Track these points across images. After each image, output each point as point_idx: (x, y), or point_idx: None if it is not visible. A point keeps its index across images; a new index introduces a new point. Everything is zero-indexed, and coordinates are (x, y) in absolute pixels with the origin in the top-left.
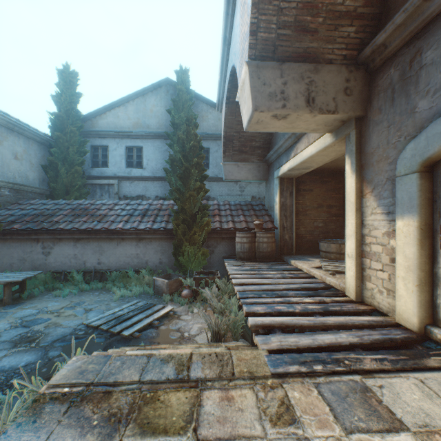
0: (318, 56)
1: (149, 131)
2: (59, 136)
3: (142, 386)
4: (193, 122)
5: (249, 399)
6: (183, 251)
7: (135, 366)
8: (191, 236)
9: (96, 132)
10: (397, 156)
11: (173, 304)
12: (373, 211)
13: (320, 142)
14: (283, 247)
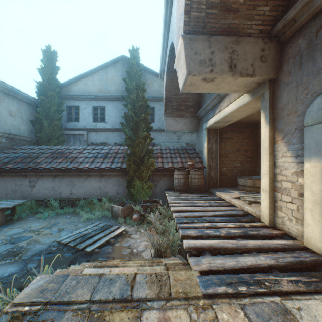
0: (239, 30)
1: (110, 95)
2: (43, 98)
3: (92, 306)
4: (142, 87)
5: (184, 321)
6: (134, 185)
7: (87, 285)
8: (140, 173)
9: (70, 96)
10: (305, 109)
11: (126, 226)
12: (283, 155)
13: (239, 101)
14: (210, 182)
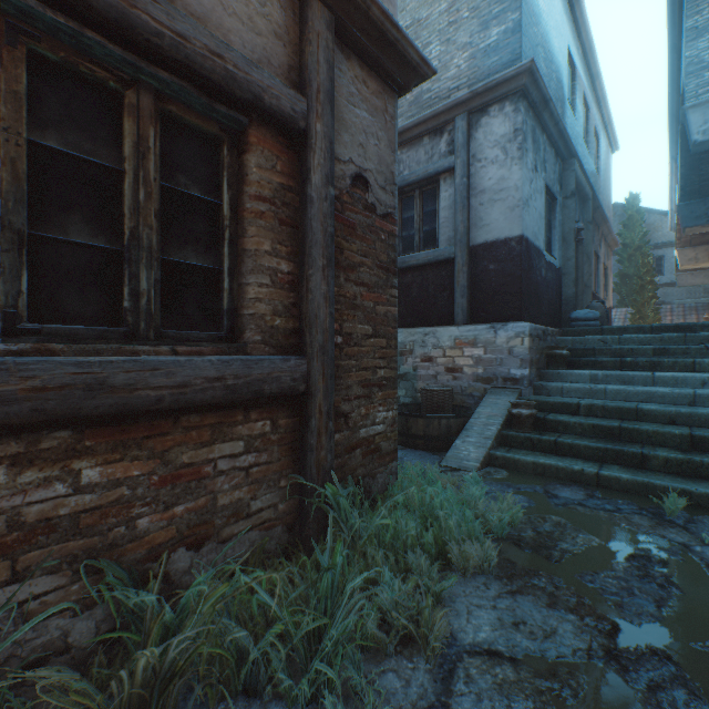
0: None
1: None
2: None
3: None
4: (646, 254)
5: None
6: None
7: None
8: None
9: None
10: None
11: None
12: None
13: None
14: None
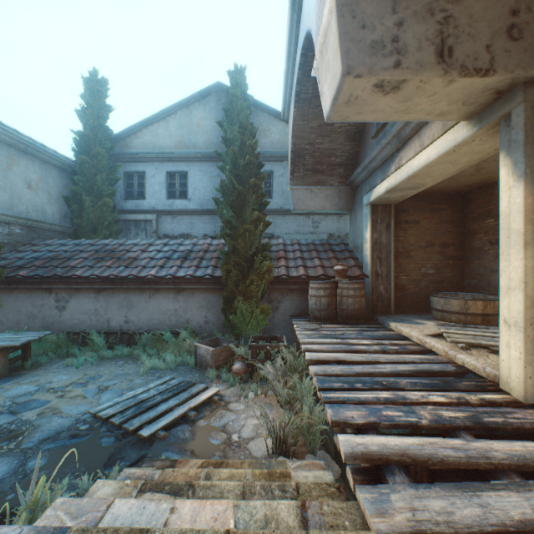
0: None
1: (196, 151)
2: (84, 159)
3: None
4: (250, 129)
5: None
6: (235, 308)
7: None
8: (247, 286)
9: (130, 155)
10: None
11: (219, 384)
12: None
13: (445, 140)
14: (376, 303)
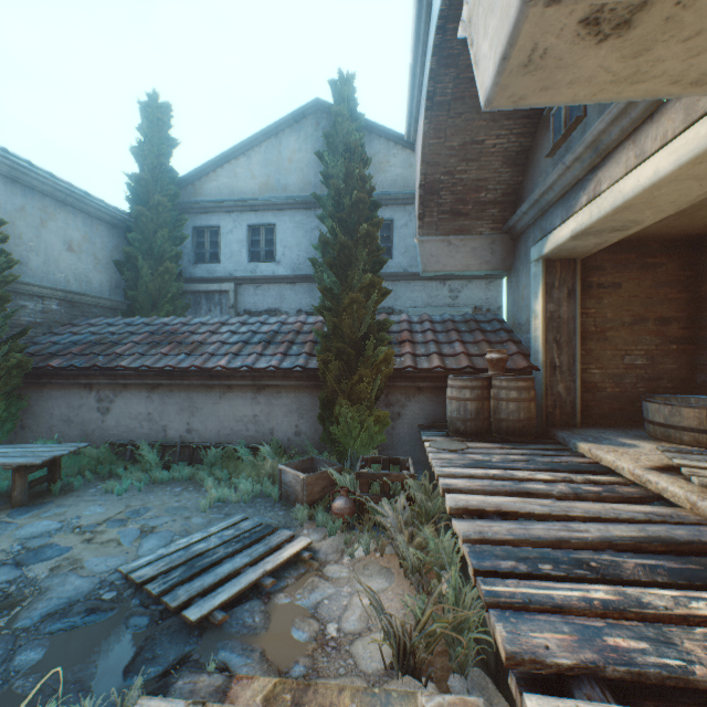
0: None
1: (287, 196)
2: (140, 211)
3: None
4: (359, 153)
5: None
6: (338, 415)
7: None
8: (354, 383)
9: (200, 204)
10: None
11: (313, 530)
12: None
13: (693, 136)
14: (552, 410)
